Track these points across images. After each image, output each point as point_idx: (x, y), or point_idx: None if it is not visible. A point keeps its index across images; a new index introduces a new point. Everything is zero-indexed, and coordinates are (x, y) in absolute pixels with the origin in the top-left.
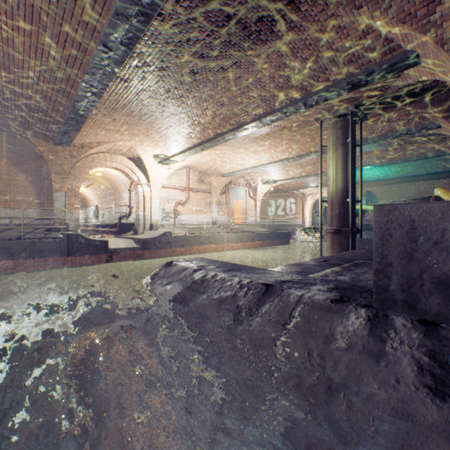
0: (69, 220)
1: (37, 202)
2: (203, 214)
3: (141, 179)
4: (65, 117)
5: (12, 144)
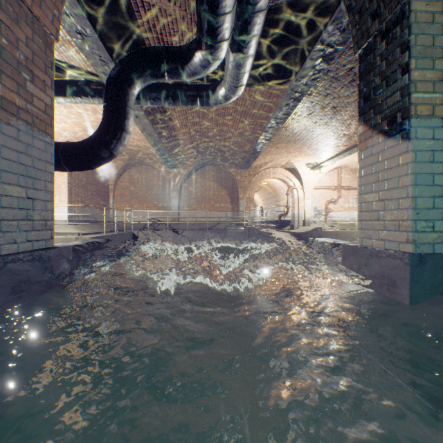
0: (247, 218)
1: (231, 207)
2: (354, 211)
3: (296, 184)
4: (248, 154)
5: (219, 173)
